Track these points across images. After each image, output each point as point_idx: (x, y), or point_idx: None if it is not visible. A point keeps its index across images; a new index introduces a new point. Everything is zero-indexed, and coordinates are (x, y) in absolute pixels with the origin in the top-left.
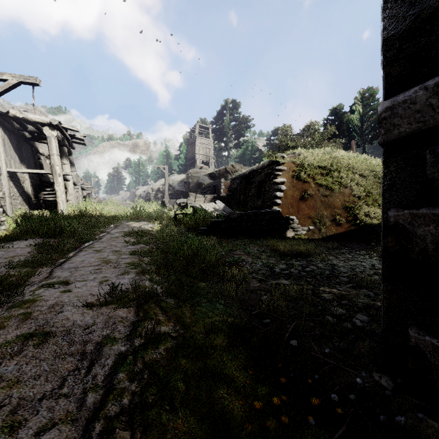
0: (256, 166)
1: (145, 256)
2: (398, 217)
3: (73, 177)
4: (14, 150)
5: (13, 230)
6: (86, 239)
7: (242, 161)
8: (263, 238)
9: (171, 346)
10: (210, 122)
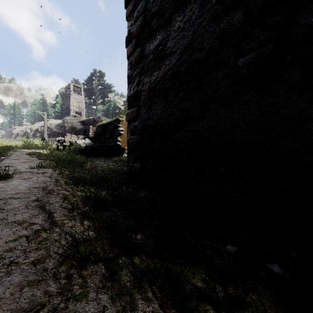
0: (110, 120)
1: (47, 160)
2: (128, 139)
3: None
4: None
5: None
6: (2, 155)
7: (107, 114)
8: (111, 157)
9: (68, 173)
10: (82, 83)
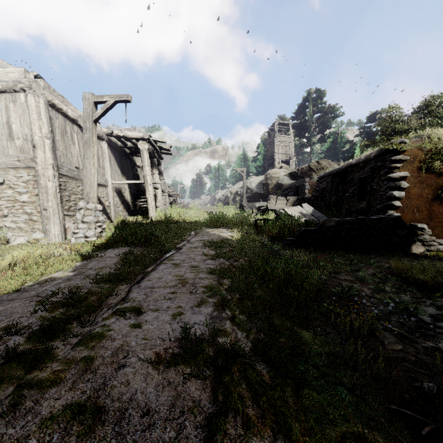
0: (356, 159)
1: (225, 278)
2: None
3: (161, 185)
4: (118, 165)
5: (108, 238)
6: (167, 249)
7: (328, 156)
8: (375, 254)
9: None
10: (291, 117)
